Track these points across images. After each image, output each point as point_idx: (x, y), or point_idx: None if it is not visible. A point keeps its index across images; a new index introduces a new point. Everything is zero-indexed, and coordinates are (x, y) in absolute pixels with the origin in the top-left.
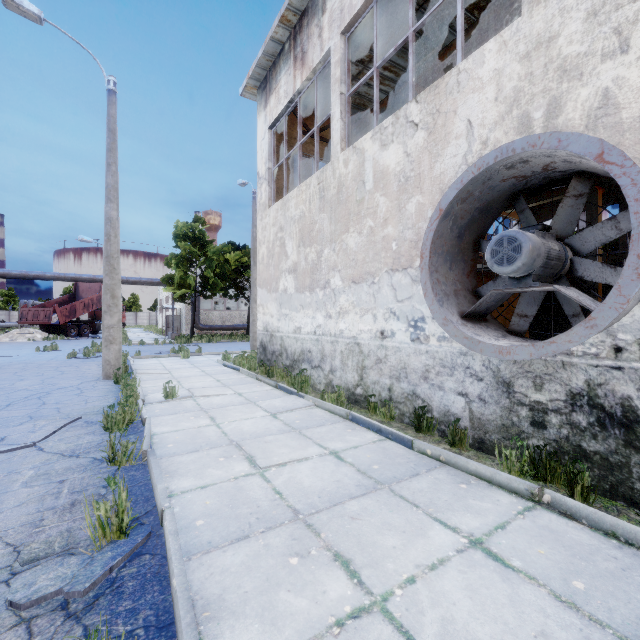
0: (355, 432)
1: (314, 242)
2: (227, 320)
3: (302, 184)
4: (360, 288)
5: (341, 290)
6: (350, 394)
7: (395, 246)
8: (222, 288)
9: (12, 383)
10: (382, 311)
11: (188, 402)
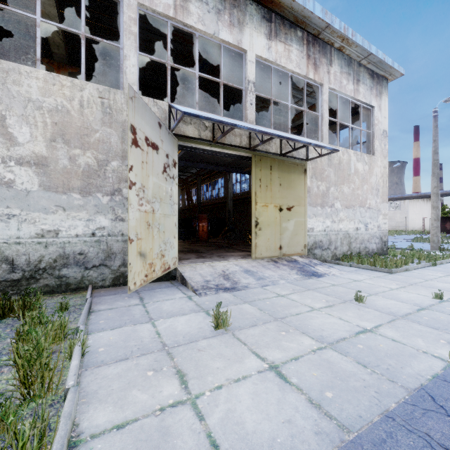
0: None
1: None
2: None
3: None
4: None
5: None
6: None
7: None
8: None
9: None
10: None
11: None
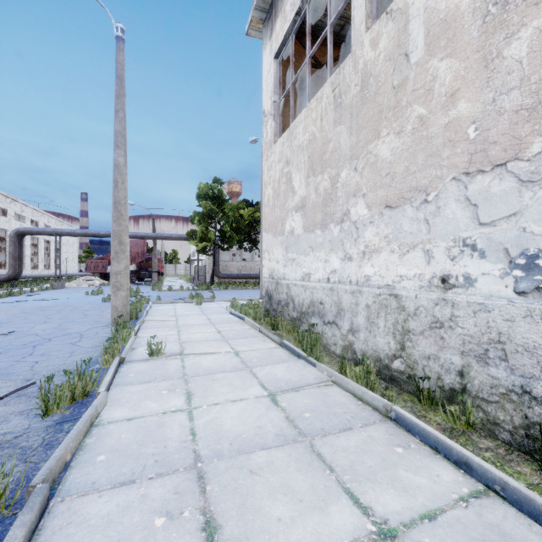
0: (412, 457)
1: (327, 166)
2: (243, 270)
3: (311, 101)
4: (399, 214)
5: (367, 221)
6: (382, 367)
7: (475, 131)
8: (238, 241)
9: (33, 326)
10: (444, 244)
11: (173, 362)
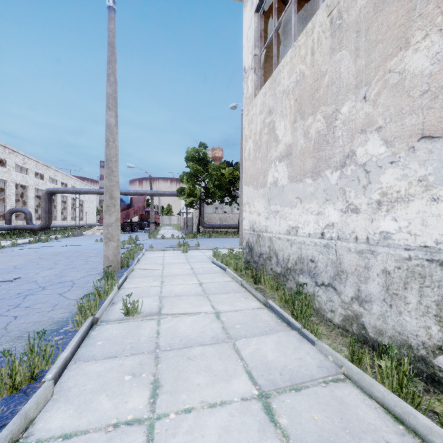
0: None
1: (320, 104)
2: (224, 221)
3: (299, 37)
4: None
5: (384, 161)
6: (413, 357)
7: None
8: (220, 196)
9: (38, 272)
10: None
11: (148, 325)
